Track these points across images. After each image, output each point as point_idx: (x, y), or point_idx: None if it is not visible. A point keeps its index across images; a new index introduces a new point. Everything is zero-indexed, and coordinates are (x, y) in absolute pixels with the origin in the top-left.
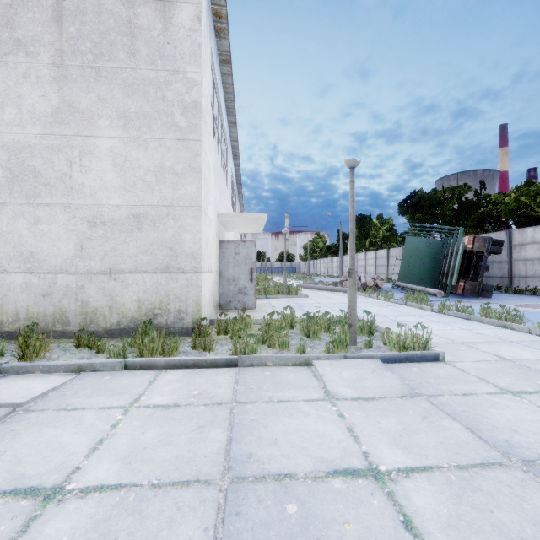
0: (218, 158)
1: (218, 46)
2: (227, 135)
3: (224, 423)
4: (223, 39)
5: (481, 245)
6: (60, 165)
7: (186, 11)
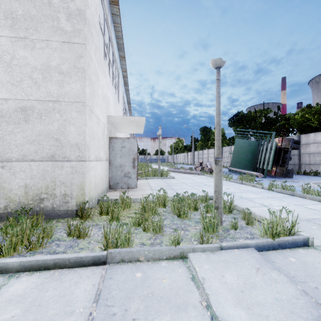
0: (108, 74)
1: None
2: (118, 65)
3: None
4: None
5: (286, 143)
6: None
7: None
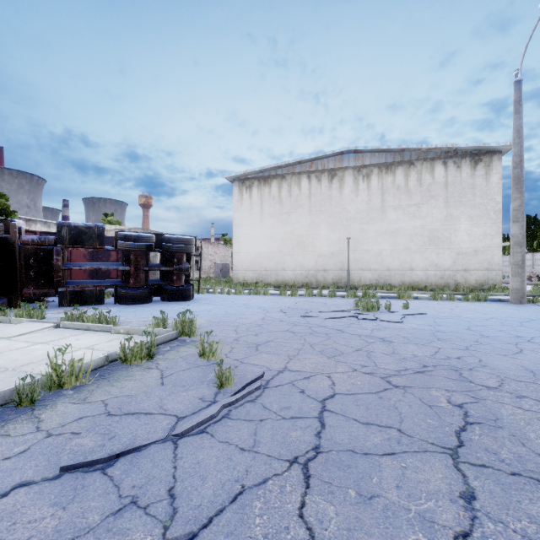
0: None
1: None
2: None
3: None
4: None
5: None
6: (446, 235)
7: (495, 177)
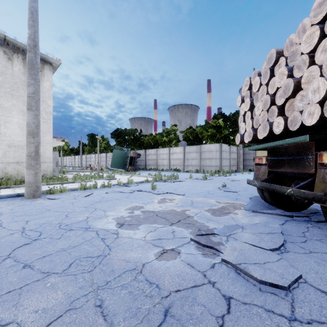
0: None
1: None
2: None
3: None
4: None
5: (135, 155)
6: None
7: (47, 83)
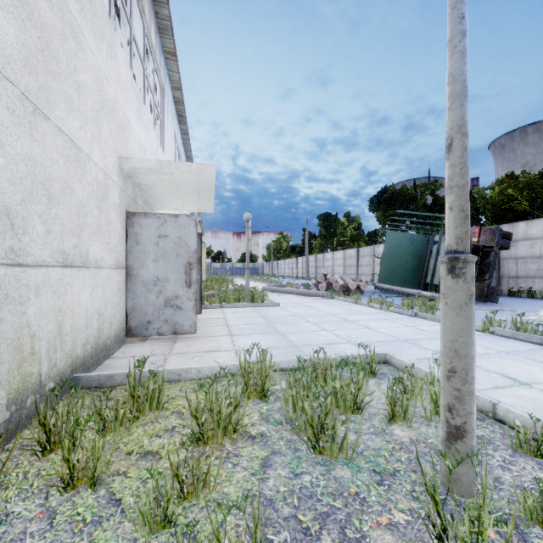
0: (124, 60)
1: None
2: (161, 68)
3: None
4: None
5: (488, 238)
6: None
7: None
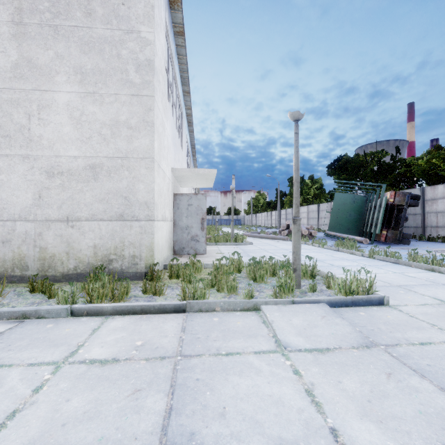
0: (172, 119)
1: (173, 18)
2: (182, 103)
3: (165, 384)
4: (176, 11)
5: (401, 199)
6: (19, 118)
7: None
